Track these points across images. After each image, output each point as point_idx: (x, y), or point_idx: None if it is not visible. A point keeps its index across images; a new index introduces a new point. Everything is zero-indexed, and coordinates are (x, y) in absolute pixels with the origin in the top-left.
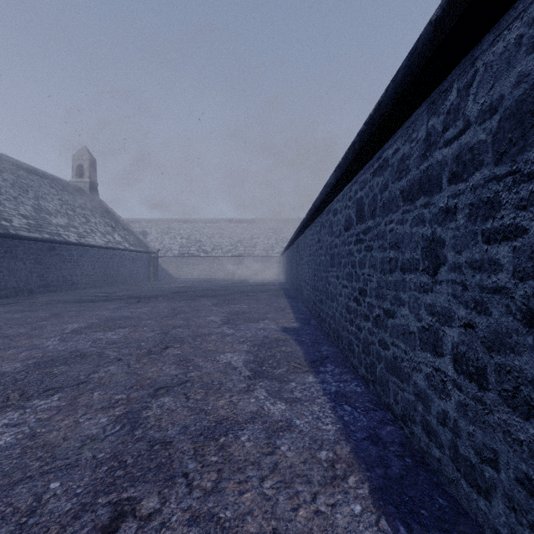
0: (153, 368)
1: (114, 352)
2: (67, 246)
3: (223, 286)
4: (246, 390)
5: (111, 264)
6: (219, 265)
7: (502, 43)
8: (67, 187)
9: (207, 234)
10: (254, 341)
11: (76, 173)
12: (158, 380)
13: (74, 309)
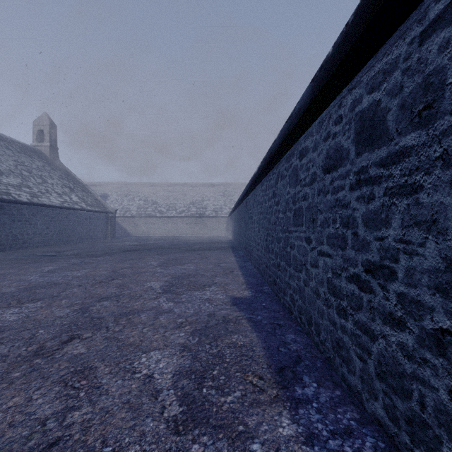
0: (15, 397)
1: None
2: (17, 205)
3: (174, 244)
4: None
5: (67, 223)
6: (174, 224)
7: None
8: (25, 150)
9: (163, 196)
10: (195, 324)
11: (36, 138)
12: (1, 440)
13: (3, 272)
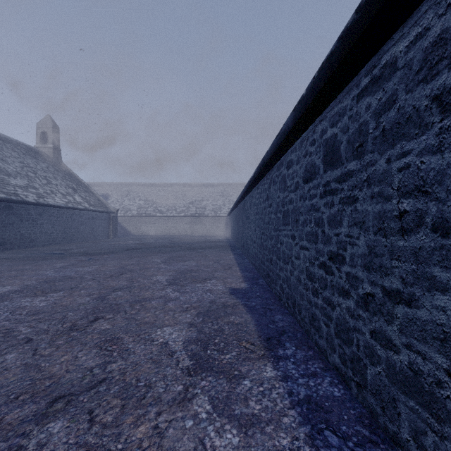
0: (65, 355)
1: (28, 328)
2: (25, 205)
3: (175, 243)
4: (181, 400)
5: (71, 223)
6: (173, 224)
7: None
8: (30, 151)
9: (162, 196)
10: (199, 308)
11: (40, 140)
12: (63, 379)
13: (19, 268)
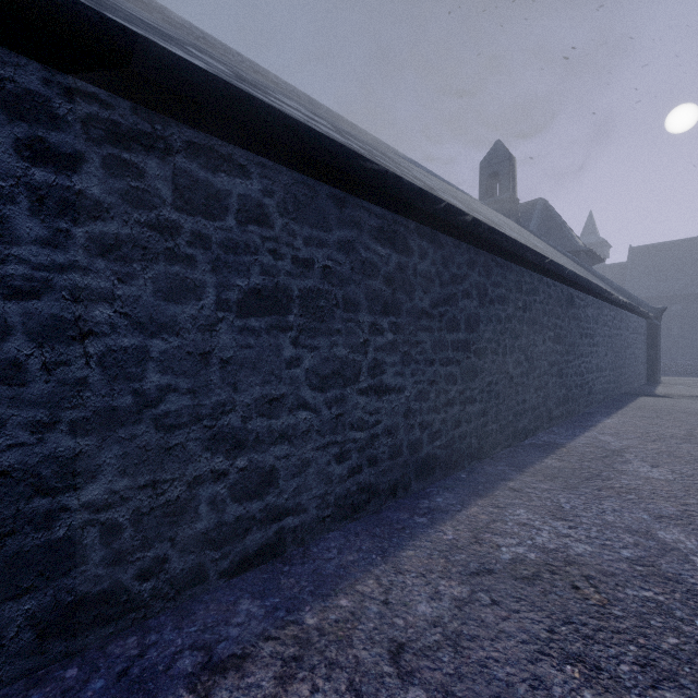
0: None
1: None
2: None
3: None
4: (690, 390)
5: None
6: None
7: (644, 322)
8: None
9: None
10: (689, 395)
11: None
12: None
13: None
